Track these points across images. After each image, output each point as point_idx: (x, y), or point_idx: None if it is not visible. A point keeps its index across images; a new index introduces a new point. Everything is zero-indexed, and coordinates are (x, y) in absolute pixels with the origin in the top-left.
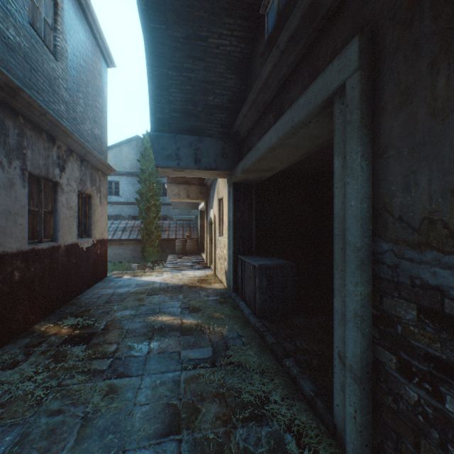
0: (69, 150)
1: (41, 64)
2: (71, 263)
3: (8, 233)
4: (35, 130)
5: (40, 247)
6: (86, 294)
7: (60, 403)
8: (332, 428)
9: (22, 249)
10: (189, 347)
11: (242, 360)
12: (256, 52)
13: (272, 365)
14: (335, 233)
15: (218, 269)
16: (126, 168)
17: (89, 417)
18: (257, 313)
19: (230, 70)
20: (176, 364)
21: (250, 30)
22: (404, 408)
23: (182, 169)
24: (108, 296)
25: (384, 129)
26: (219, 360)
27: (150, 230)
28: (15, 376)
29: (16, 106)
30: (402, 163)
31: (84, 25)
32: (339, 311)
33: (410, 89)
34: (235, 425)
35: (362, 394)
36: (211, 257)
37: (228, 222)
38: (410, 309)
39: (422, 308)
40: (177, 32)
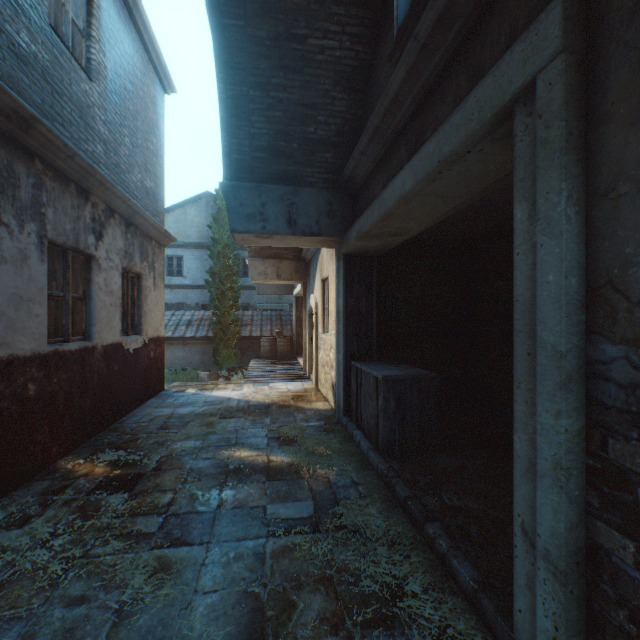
0: (108, 209)
1: (68, 85)
2: (112, 371)
3: (18, 327)
4: (59, 179)
5: (66, 348)
6: (133, 416)
7: (85, 585)
8: None
9: (39, 351)
10: (279, 499)
11: (360, 522)
12: (379, 56)
13: (407, 532)
14: (516, 327)
15: (322, 380)
16: (192, 237)
17: (125, 611)
18: (380, 449)
19: (340, 86)
20: (260, 526)
21: (370, 24)
22: None
23: (269, 235)
24: (164, 418)
25: (611, 149)
26: (324, 521)
27: (225, 324)
28: (24, 539)
29: (31, 145)
30: None
31: (131, 31)
32: (523, 457)
33: None
34: (350, 633)
35: (569, 600)
36: (311, 363)
37: (336, 312)
38: None
39: None
40: (262, 31)
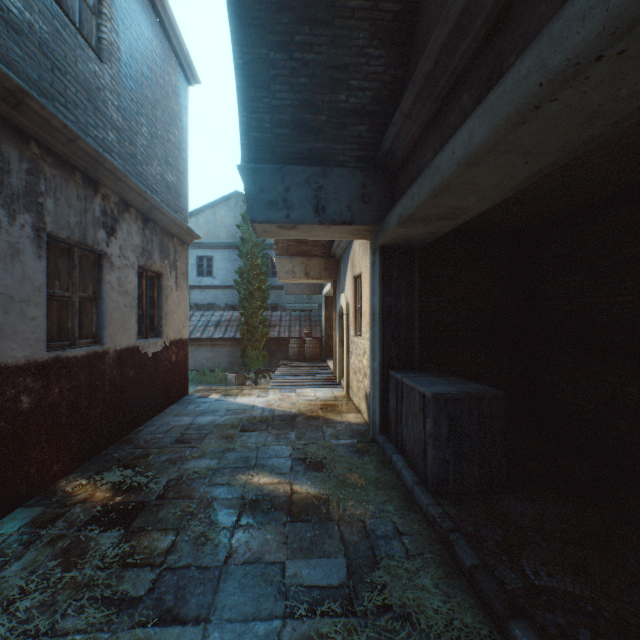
0: (122, 202)
1: (72, 62)
2: (126, 377)
3: (8, 332)
4: (62, 167)
5: (70, 354)
6: (150, 425)
7: None
8: None
9: (36, 358)
10: (302, 552)
11: (410, 601)
12: None
13: (479, 627)
14: None
15: (354, 388)
16: (222, 238)
17: None
18: (429, 485)
19: (378, 40)
20: (276, 597)
21: None
22: None
23: (294, 225)
24: (182, 429)
25: None
26: (361, 594)
27: (253, 325)
28: None
29: (23, 124)
30: None
31: (149, 14)
32: None
33: None
34: None
35: None
36: (341, 367)
37: (370, 313)
38: None
39: None
40: None
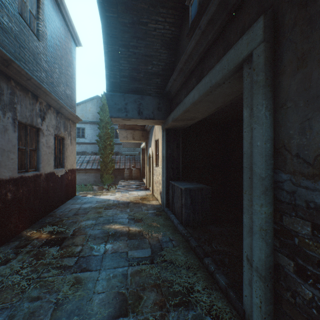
0: (48, 105)
1: (27, 43)
2: (49, 186)
3: (2, 165)
4: (23, 90)
5: (26, 175)
6: (60, 208)
7: (39, 291)
8: (241, 313)
9: (13, 176)
10: (134, 248)
11: (173, 258)
12: (183, 33)
13: (195, 262)
14: (244, 166)
15: (155, 190)
16: (90, 118)
17: (59, 303)
18: (183, 223)
19: (164, 47)
20: (125, 261)
21: (178, 18)
22: (300, 303)
23: (129, 119)
24: (76, 210)
25: (284, 87)
26: (156, 258)
27: (106, 162)
28: (7, 270)
29: (9, 73)
30: (299, 112)
31: (59, 15)
32: (247, 225)
33: (305, 55)
34: (168, 309)
35: (266, 289)
36: (149, 181)
37: (162, 157)
38: (305, 226)
39: (316, 225)
40: (125, 19)
